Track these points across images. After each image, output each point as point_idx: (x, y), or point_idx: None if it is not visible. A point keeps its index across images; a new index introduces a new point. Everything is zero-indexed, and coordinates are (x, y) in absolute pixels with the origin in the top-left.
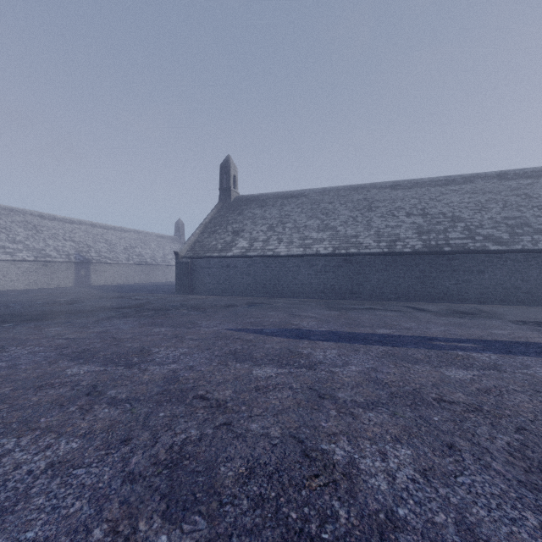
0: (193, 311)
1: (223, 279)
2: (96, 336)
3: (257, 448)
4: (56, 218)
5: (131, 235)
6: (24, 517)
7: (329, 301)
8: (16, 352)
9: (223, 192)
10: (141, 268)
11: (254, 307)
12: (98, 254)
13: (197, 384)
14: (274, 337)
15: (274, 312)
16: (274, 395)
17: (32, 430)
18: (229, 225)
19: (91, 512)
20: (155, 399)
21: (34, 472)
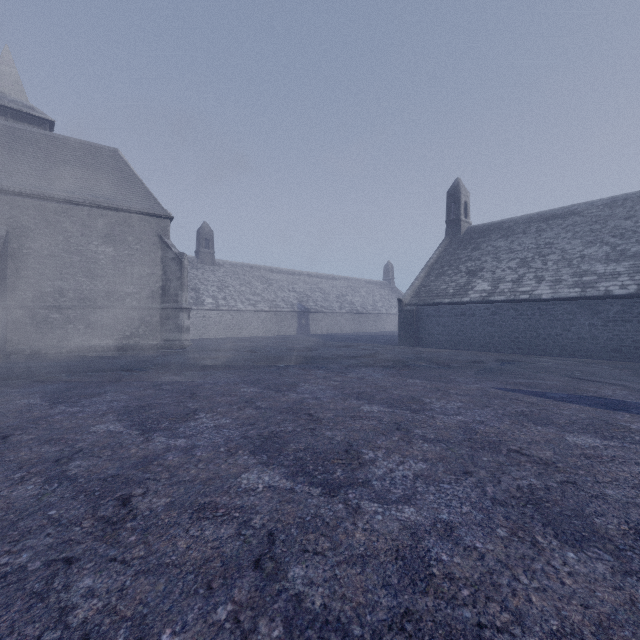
0: (434, 365)
1: (457, 330)
2: (359, 381)
3: (631, 513)
4: (281, 271)
5: (342, 283)
6: (428, 504)
7: (632, 364)
8: (308, 388)
9: (450, 225)
10: (353, 317)
11: (511, 366)
12: (315, 303)
13: (502, 439)
14: (569, 403)
15: (547, 374)
16: (617, 468)
17: (378, 448)
18: (462, 264)
19: (482, 516)
20: (466, 444)
21: (408, 477)
